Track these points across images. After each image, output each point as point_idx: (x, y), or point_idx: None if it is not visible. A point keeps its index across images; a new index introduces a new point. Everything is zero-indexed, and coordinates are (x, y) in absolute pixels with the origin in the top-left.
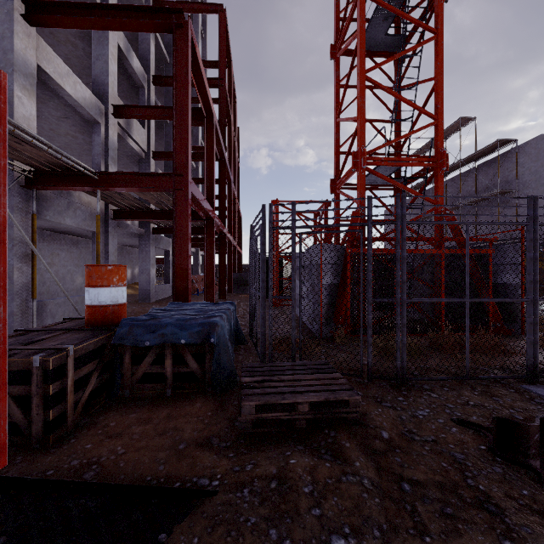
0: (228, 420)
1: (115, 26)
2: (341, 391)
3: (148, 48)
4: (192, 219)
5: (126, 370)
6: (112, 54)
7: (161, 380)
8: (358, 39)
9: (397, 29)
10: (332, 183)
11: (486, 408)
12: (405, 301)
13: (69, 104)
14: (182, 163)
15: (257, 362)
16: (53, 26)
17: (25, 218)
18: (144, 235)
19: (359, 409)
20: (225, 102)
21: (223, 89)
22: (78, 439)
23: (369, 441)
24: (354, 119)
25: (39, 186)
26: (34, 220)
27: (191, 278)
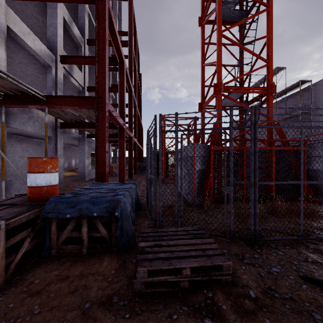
0: (127, 277)
1: None
2: (215, 256)
3: (84, 21)
4: (110, 128)
5: (52, 235)
6: (60, 23)
7: (79, 242)
8: (217, 10)
9: (241, 7)
10: (200, 105)
11: (322, 265)
12: (257, 183)
13: (31, 54)
14: (102, 90)
15: (151, 224)
16: None
17: None
18: (81, 138)
19: (230, 272)
20: (132, 56)
21: (131, 48)
22: (5, 298)
23: (240, 301)
24: (214, 63)
25: (6, 105)
26: (3, 127)
27: (111, 165)
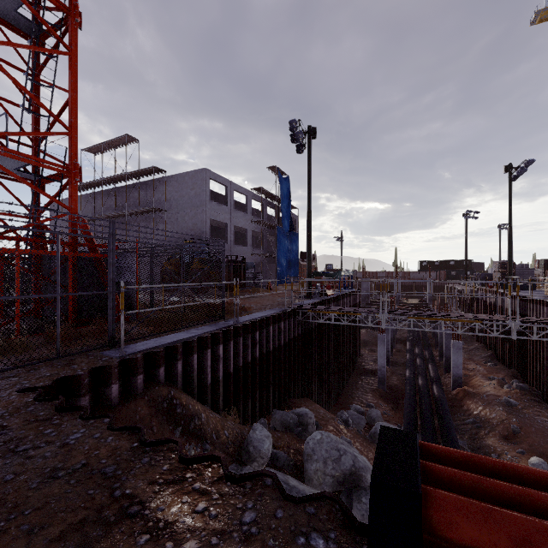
0: None
1: None
2: None
3: None
4: None
5: None
6: None
7: None
8: None
9: None
10: None
11: (59, 374)
12: None
13: None
14: None
15: None
16: None
17: None
18: None
19: None
20: None
21: None
22: None
23: None
24: None
25: None
26: None
27: None
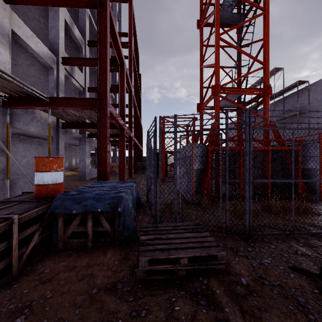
0: (129, 267)
1: (60, 4)
2: (210, 247)
3: (84, 23)
4: (111, 128)
5: (59, 229)
6: (61, 26)
7: (84, 236)
8: (215, 14)
9: (238, 10)
10: (198, 105)
11: (310, 256)
12: (251, 181)
13: (34, 56)
14: (103, 92)
15: (151, 221)
16: (21, 4)
17: (2, 127)
18: (82, 138)
19: (224, 261)
20: (132, 57)
21: (131, 49)
22: (19, 285)
23: (232, 287)
24: (212, 65)
25: (11, 106)
26: (8, 128)
27: (111, 165)
